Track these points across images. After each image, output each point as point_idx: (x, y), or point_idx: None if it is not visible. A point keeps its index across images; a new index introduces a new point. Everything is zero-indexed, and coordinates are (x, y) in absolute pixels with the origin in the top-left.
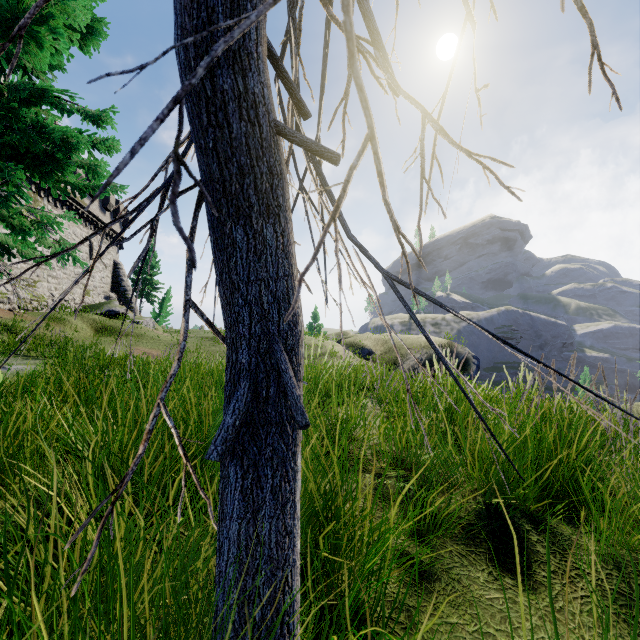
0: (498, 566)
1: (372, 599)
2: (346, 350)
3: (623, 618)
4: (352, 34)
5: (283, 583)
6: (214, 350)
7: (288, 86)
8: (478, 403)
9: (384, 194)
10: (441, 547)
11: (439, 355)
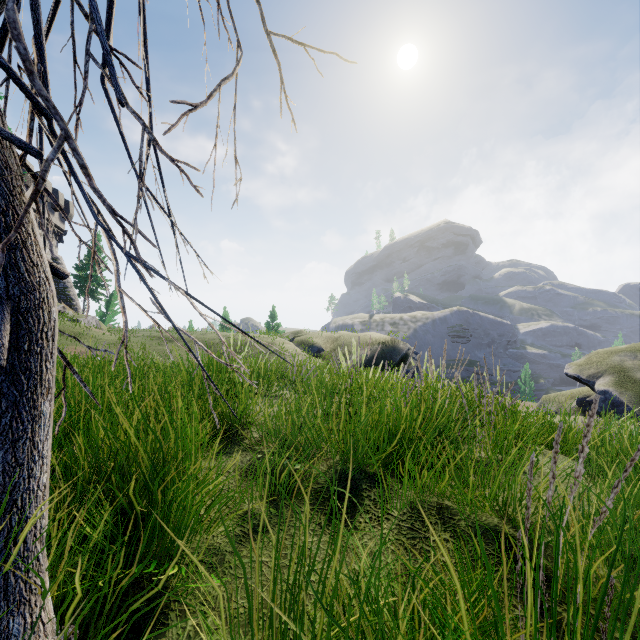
0: (329, 518)
1: (194, 548)
2: (297, 348)
3: (406, 547)
4: (24, 56)
5: (11, 505)
6: (160, 349)
7: (23, 91)
8: (390, 391)
9: (90, 184)
10: (287, 507)
11: (169, 319)
